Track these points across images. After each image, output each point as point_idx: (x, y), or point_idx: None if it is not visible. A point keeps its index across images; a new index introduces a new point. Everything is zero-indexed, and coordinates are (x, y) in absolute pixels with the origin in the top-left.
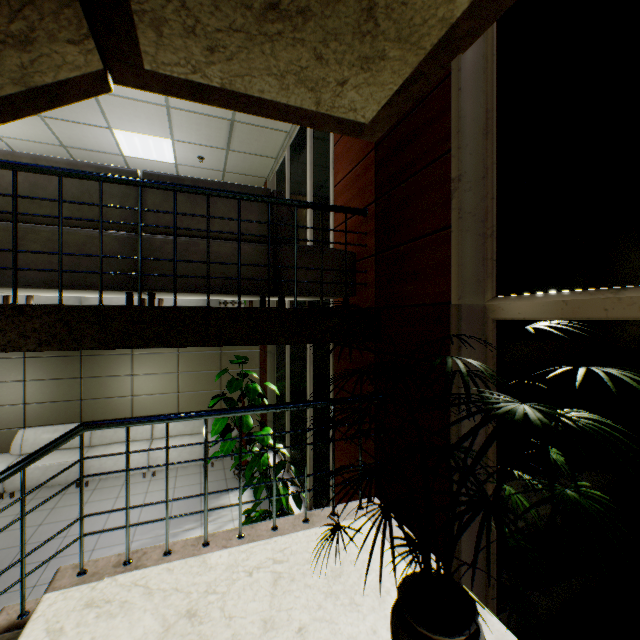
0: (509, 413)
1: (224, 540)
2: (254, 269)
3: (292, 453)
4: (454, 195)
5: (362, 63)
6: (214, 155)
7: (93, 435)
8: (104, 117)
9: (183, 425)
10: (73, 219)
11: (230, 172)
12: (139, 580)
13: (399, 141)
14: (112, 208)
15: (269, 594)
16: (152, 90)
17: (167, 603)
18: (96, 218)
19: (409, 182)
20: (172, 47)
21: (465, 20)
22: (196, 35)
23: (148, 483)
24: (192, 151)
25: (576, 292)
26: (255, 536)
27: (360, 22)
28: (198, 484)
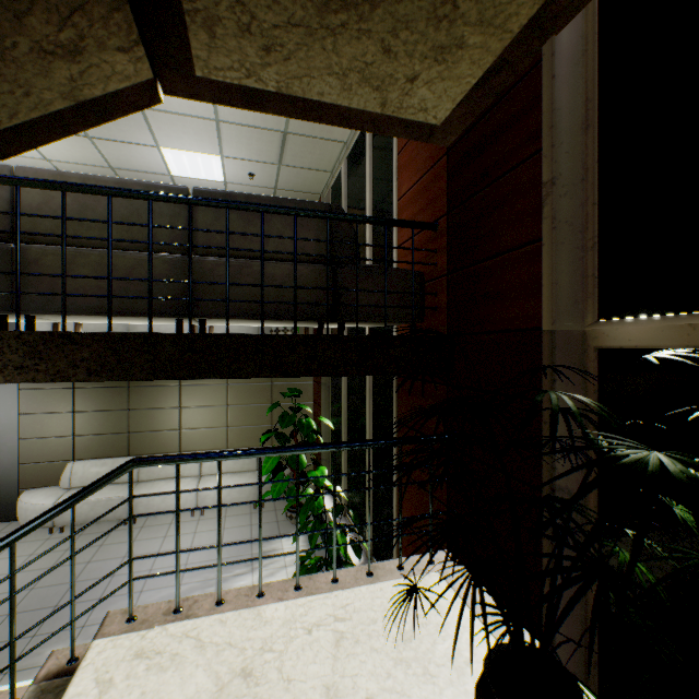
0: (640, 463)
1: (280, 591)
2: (311, 292)
3: (349, 496)
4: (546, 202)
5: (436, 54)
6: (265, 171)
7: (141, 470)
8: (152, 135)
9: (232, 462)
10: (122, 241)
11: (282, 189)
12: (190, 631)
13: (476, 143)
14: (161, 229)
15: (331, 656)
16: (203, 99)
17: (220, 659)
18: (145, 240)
19: (489, 190)
20: (225, 49)
21: None
22: (251, 34)
23: (196, 522)
24: (242, 168)
25: None
26: (313, 589)
27: (436, 5)
28: (248, 526)
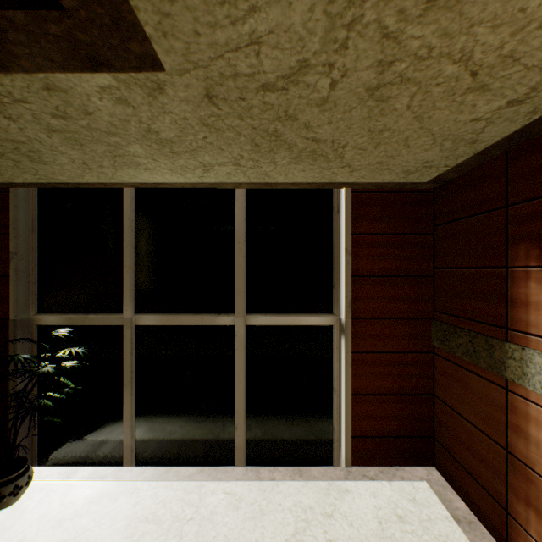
0: (43, 372)
1: None
2: None
3: None
4: (13, 261)
5: None
6: None
7: None
8: None
9: None
10: None
11: None
12: None
13: None
14: None
15: None
16: None
17: None
18: None
19: None
20: None
21: (21, 184)
22: None
23: None
24: None
25: (74, 314)
26: None
27: None
28: None
